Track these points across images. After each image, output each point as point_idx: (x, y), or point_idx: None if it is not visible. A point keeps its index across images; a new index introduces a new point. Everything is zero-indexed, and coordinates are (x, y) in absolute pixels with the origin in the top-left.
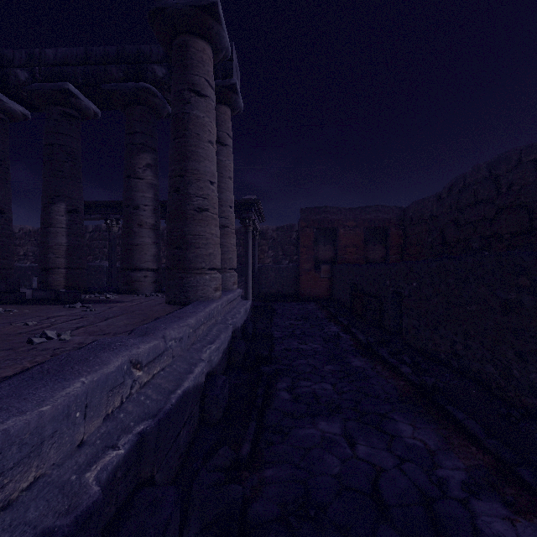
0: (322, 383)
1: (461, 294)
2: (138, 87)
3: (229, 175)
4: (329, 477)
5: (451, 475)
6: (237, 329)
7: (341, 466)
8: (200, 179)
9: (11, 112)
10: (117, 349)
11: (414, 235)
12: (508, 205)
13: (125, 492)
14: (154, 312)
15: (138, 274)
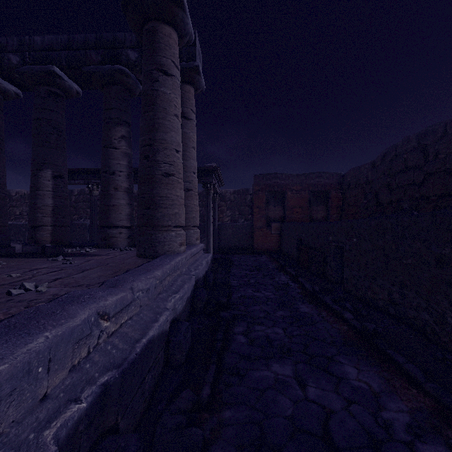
0: (274, 328)
1: (398, 249)
2: (114, 69)
3: (193, 145)
4: (282, 418)
5: (396, 417)
6: (199, 279)
7: (294, 407)
8: (167, 147)
9: (5, 91)
10: (86, 302)
11: (351, 197)
12: (435, 171)
13: (88, 442)
14: (126, 265)
15: (114, 231)
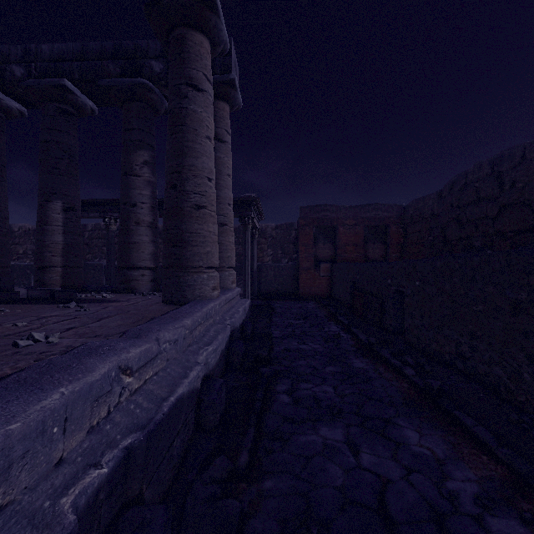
0: (323, 386)
1: (467, 294)
2: (135, 83)
3: (228, 172)
4: (332, 489)
5: (463, 487)
6: (235, 329)
7: (345, 476)
8: (198, 175)
9: (7, 108)
10: (105, 354)
11: (414, 233)
12: (512, 202)
13: (109, 513)
14: (150, 312)
15: (136, 273)
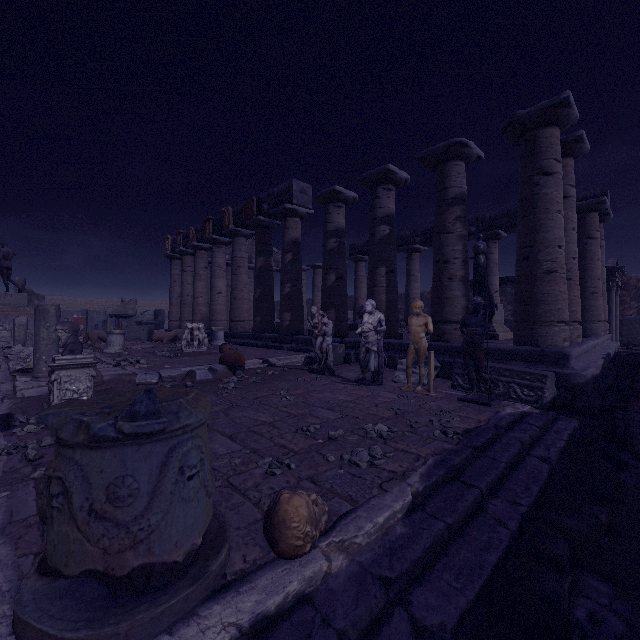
0: None
1: None
2: None
3: (602, 264)
4: None
5: None
6: (615, 351)
7: None
8: (593, 279)
9: None
10: (593, 339)
11: None
12: None
13: None
14: None
15: None
